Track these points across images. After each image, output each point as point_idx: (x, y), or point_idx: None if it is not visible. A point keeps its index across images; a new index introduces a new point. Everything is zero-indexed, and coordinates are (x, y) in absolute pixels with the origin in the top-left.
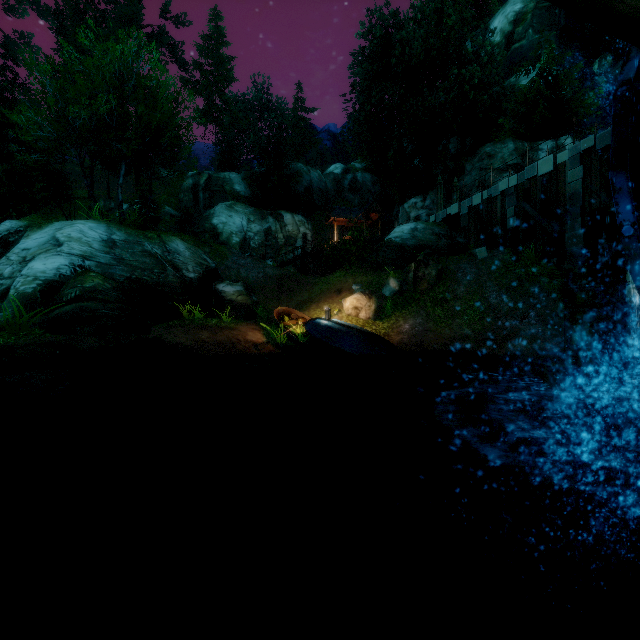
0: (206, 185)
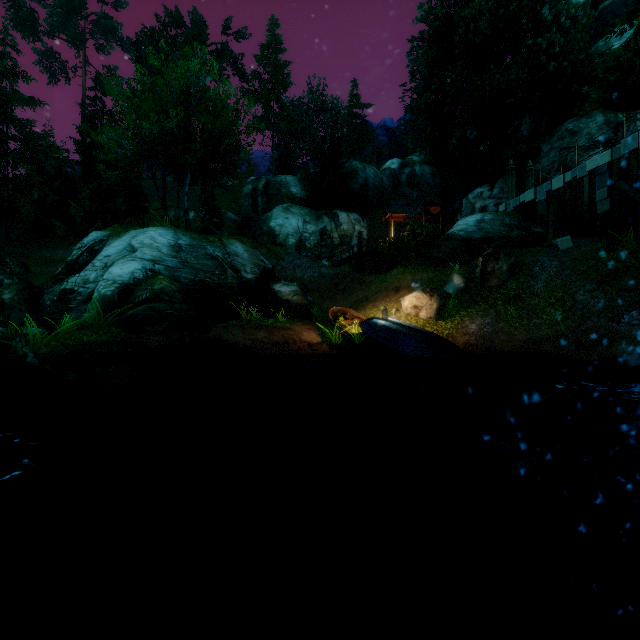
0: (264, 189)
